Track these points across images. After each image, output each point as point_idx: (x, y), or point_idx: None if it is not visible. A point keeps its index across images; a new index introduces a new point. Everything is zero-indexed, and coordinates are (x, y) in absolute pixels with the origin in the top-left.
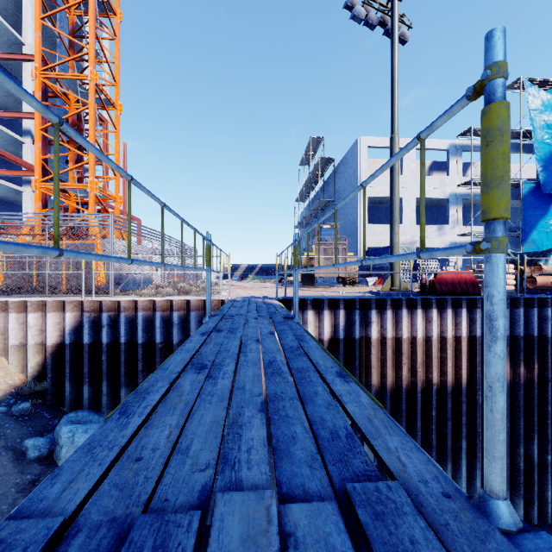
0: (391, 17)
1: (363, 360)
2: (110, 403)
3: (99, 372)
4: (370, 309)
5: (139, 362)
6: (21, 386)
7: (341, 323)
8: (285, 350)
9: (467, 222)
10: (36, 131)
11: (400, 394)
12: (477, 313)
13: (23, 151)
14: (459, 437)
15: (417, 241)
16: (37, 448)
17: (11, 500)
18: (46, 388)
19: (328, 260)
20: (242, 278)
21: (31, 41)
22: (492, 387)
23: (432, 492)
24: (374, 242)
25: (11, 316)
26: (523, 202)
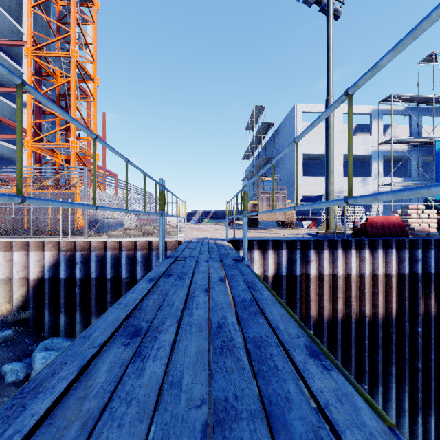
0: None
1: (303, 294)
2: (83, 329)
3: (74, 302)
4: (309, 249)
5: (107, 295)
6: (7, 315)
7: (283, 262)
8: (236, 305)
9: (386, 175)
10: (28, 100)
11: (336, 324)
12: (405, 253)
13: (23, 119)
14: (389, 363)
15: (344, 191)
16: (15, 373)
17: None
18: (28, 316)
19: (270, 206)
20: (199, 221)
21: None
22: None
23: None
24: (308, 192)
25: None
26: (436, 157)
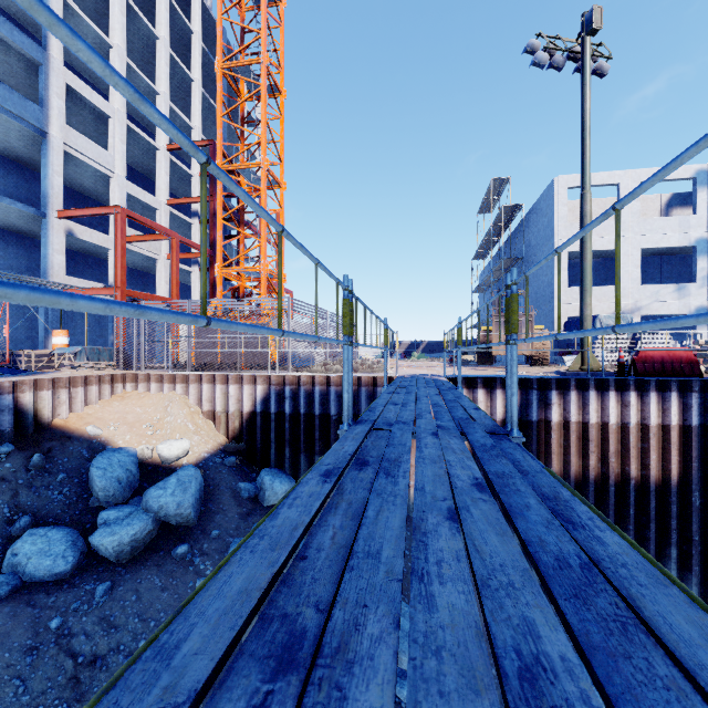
0: (581, 56)
1: (542, 444)
2: (292, 466)
3: (283, 438)
4: (550, 389)
5: (316, 432)
6: (226, 445)
7: None
8: (445, 400)
9: None
10: (218, 221)
11: (587, 486)
12: (692, 398)
13: (192, 232)
14: (667, 544)
15: (642, 307)
16: (247, 491)
17: (237, 523)
18: (243, 449)
19: None
20: (405, 356)
21: (198, 124)
22: (506, 388)
23: (489, 425)
24: (578, 310)
25: (217, 387)
26: None
